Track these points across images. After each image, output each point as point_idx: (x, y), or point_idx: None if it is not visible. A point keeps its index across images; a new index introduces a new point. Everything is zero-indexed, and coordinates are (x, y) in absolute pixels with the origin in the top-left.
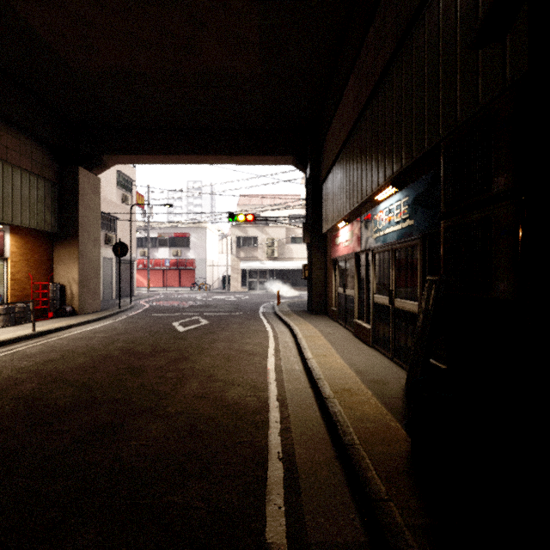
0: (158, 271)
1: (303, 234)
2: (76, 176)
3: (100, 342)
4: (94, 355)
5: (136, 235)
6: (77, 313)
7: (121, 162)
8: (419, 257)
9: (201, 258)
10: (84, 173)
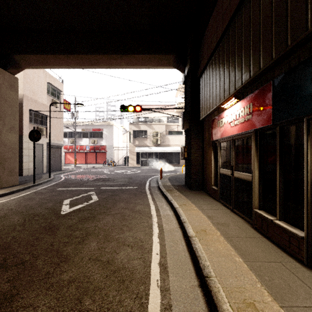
0: (82, 153)
1: (183, 121)
2: None
3: None
4: None
5: (68, 130)
6: None
7: (33, 64)
8: None
9: (110, 145)
10: None
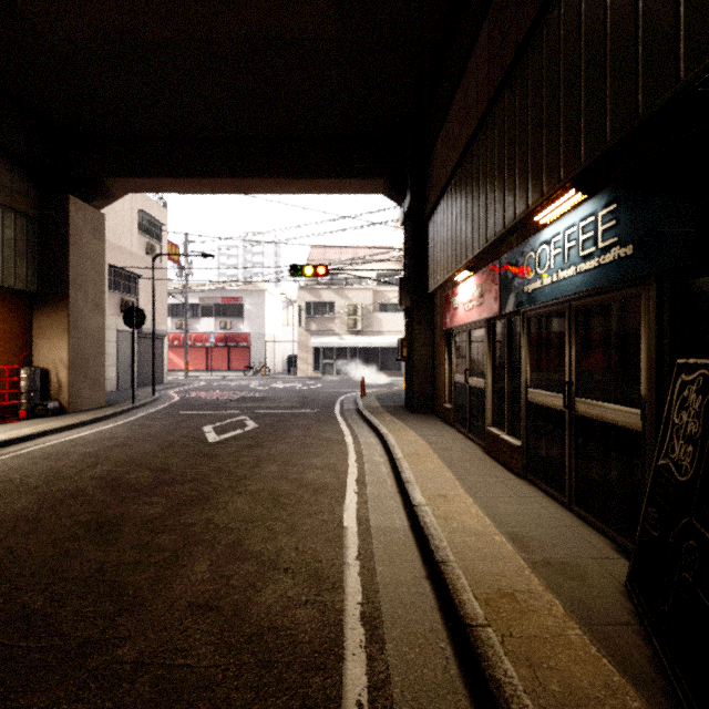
0: (200, 349)
1: (400, 294)
2: (66, 209)
3: (76, 463)
4: (51, 491)
5: (170, 301)
6: (67, 410)
7: (134, 191)
8: (648, 319)
9: (258, 331)
10: (78, 205)
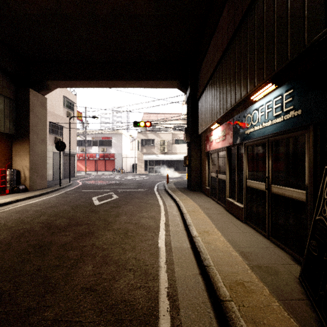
0: (92, 161)
1: (185, 135)
2: (28, 95)
3: (31, 215)
4: (18, 229)
5: (78, 138)
6: (28, 190)
7: (60, 86)
8: (309, 146)
9: (119, 152)
10: (34, 93)
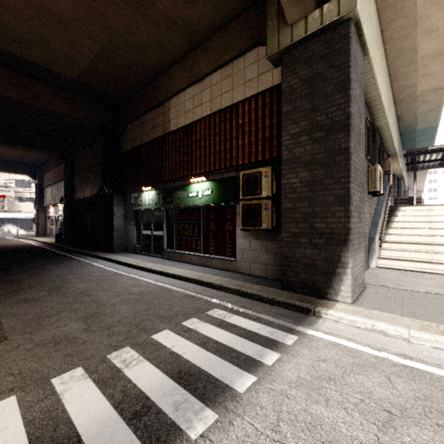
0: None
1: (34, 206)
2: None
3: None
4: None
5: None
6: None
7: None
8: None
9: None
10: None
